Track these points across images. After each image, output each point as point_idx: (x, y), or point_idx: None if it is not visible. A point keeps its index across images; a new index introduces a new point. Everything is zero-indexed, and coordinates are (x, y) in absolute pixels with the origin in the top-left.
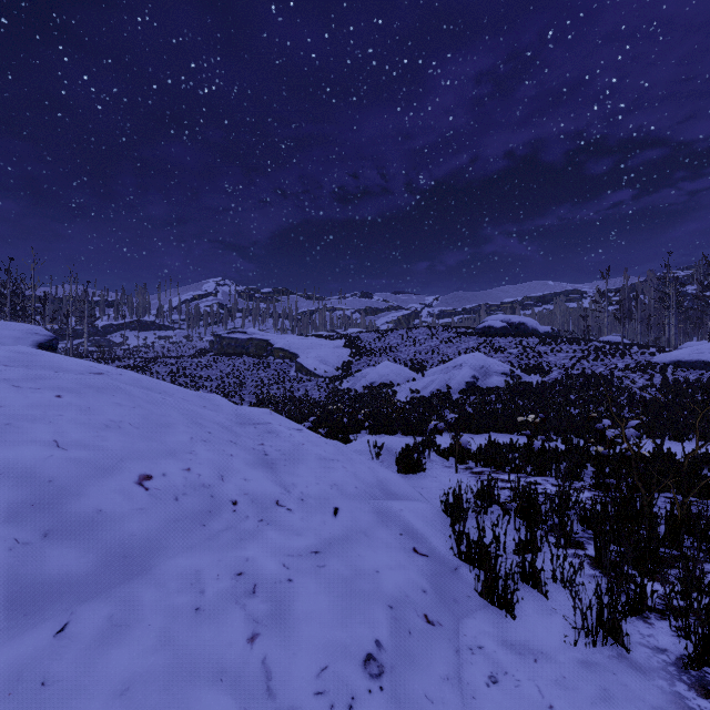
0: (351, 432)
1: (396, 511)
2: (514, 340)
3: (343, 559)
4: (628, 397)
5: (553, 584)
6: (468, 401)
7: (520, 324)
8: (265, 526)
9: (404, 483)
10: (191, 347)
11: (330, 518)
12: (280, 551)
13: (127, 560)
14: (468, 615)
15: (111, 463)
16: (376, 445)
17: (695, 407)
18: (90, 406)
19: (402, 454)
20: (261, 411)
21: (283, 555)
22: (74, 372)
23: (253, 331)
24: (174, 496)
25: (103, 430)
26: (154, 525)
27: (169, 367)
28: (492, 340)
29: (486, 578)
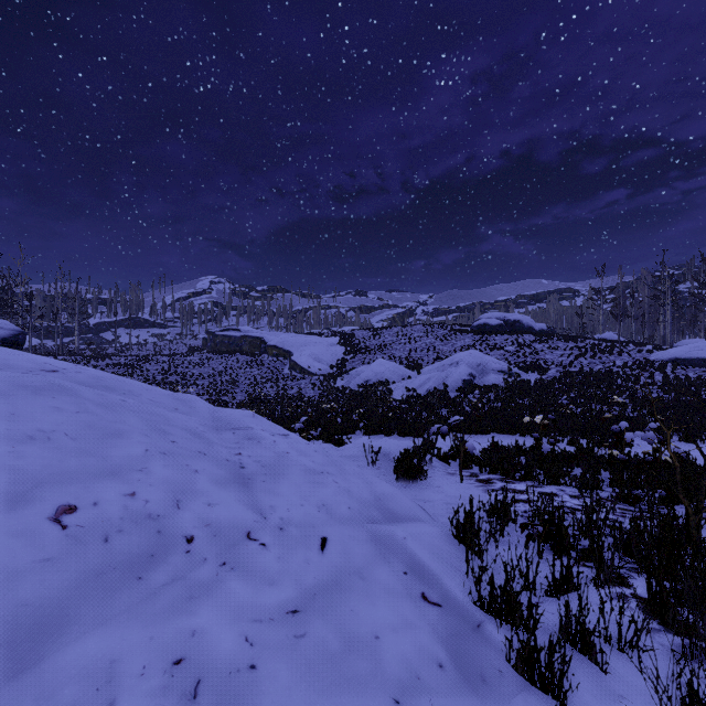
0: (345, 432)
1: (398, 540)
2: (509, 337)
3: (330, 620)
4: (630, 395)
5: (605, 645)
6: (466, 399)
7: (516, 322)
8: (228, 573)
9: (405, 498)
10: (184, 345)
11: (315, 554)
12: (243, 615)
13: (0, 652)
14: (503, 704)
15: (19, 490)
16: (372, 450)
17: (701, 406)
18: (15, 412)
19: (400, 460)
20: (242, 413)
21: (247, 620)
22: (22, 369)
23: (247, 328)
24: (104, 535)
25: (23, 444)
26: (62, 584)
27: (160, 365)
28: (487, 337)
29: (523, 646)
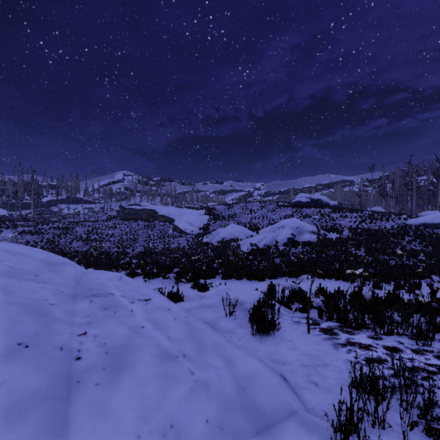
0: (208, 277)
1: None
2: (315, 210)
3: None
4: (401, 249)
5: None
6: (291, 251)
7: (318, 200)
8: None
9: (270, 379)
10: (104, 215)
11: None
12: None
13: None
14: None
15: None
16: (230, 303)
17: None
18: None
19: (255, 313)
20: (109, 276)
21: None
22: None
23: (145, 204)
24: None
25: None
26: None
27: (86, 228)
28: (301, 209)
29: None
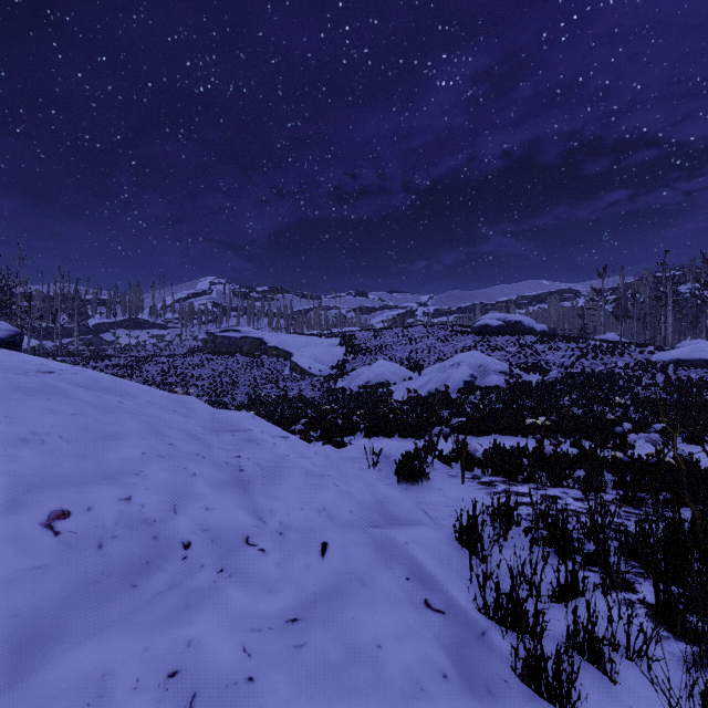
0: (345, 434)
1: (400, 545)
2: (511, 338)
3: (331, 629)
4: (632, 397)
5: (613, 653)
6: (467, 400)
7: (517, 322)
8: (226, 580)
9: (407, 501)
10: (184, 346)
11: (315, 560)
12: (241, 624)
13: None
14: None
15: (11, 495)
16: (373, 452)
17: (703, 407)
18: (8, 414)
19: (402, 462)
20: (242, 415)
21: (245, 630)
22: (17, 370)
23: (247, 329)
24: (97, 541)
25: (16, 447)
26: (54, 593)
27: (160, 366)
28: (488, 338)
29: (530, 656)
